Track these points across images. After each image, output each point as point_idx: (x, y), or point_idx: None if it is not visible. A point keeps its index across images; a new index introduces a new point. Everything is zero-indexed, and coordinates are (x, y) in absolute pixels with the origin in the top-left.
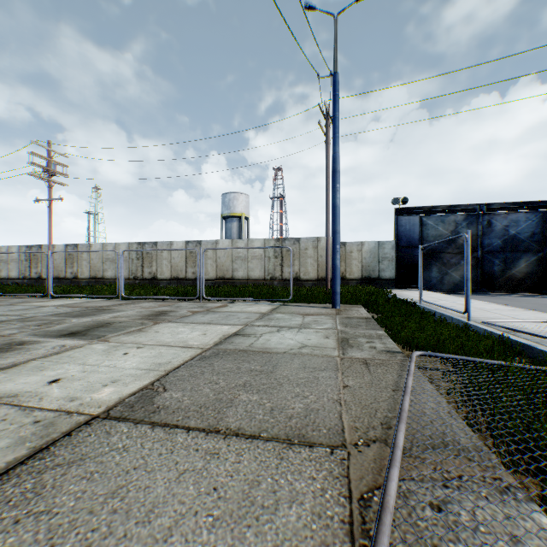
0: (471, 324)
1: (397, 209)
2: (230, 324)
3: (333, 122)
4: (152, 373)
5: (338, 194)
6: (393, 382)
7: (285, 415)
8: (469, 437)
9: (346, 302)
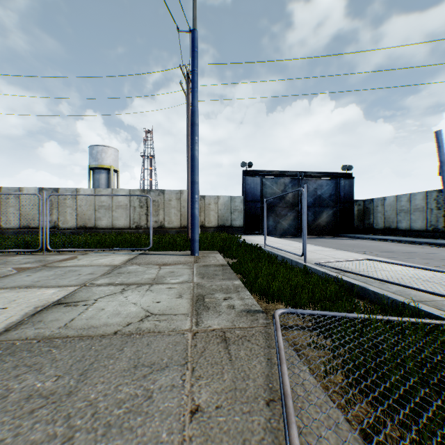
0: (309, 266)
1: (244, 171)
2: (61, 285)
3: (192, 77)
4: None
5: (197, 146)
6: (264, 378)
7: None
8: None
9: (204, 248)
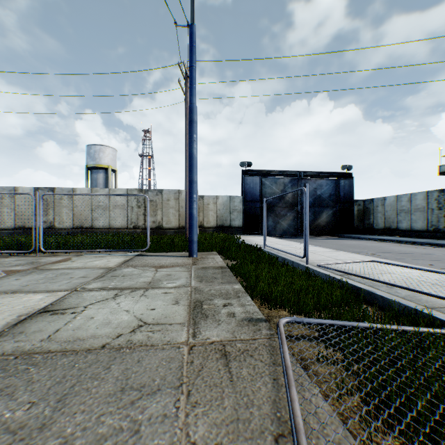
0: (311, 268)
1: (243, 171)
2: (50, 290)
3: (190, 73)
4: None
5: (195, 144)
6: (270, 405)
7: None
8: None
9: (203, 249)
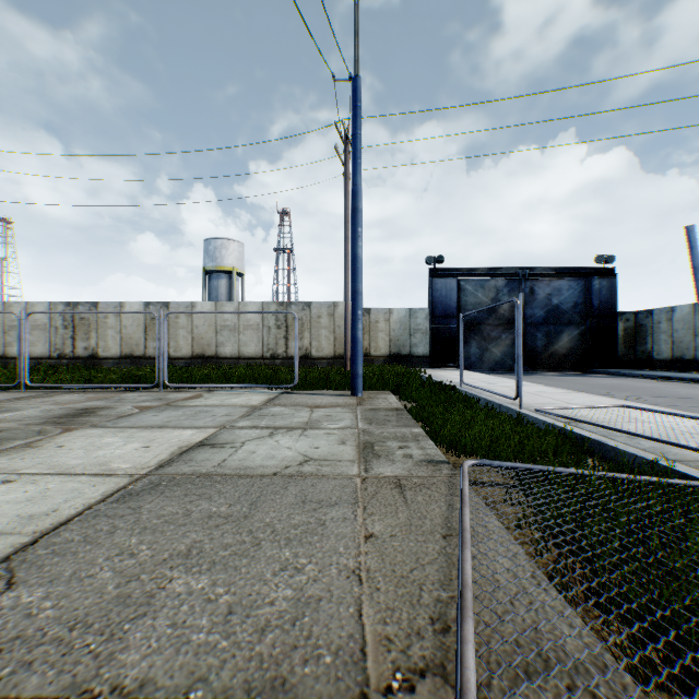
0: (525, 413)
1: (431, 270)
2: (197, 426)
3: (354, 143)
4: (4, 540)
5: (361, 241)
6: (442, 519)
7: (254, 625)
8: (578, 631)
9: (371, 387)
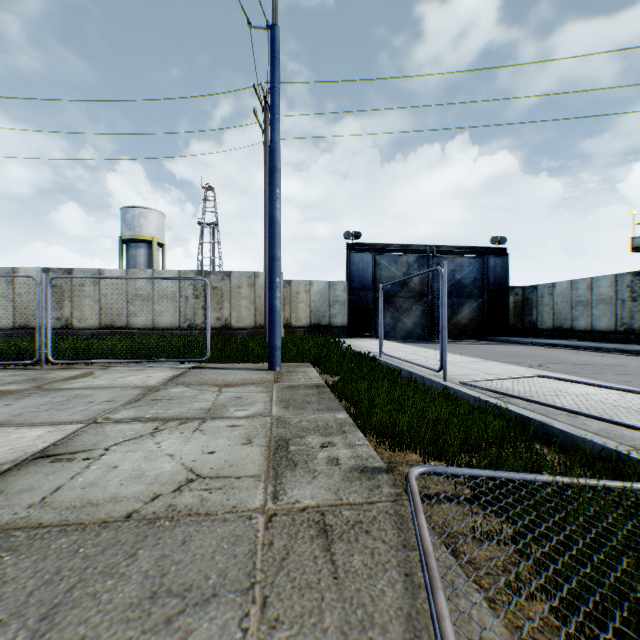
0: (451, 387)
1: (349, 245)
2: (55, 422)
3: (271, 97)
4: None
5: (279, 203)
6: (402, 623)
7: None
8: None
9: (290, 359)
